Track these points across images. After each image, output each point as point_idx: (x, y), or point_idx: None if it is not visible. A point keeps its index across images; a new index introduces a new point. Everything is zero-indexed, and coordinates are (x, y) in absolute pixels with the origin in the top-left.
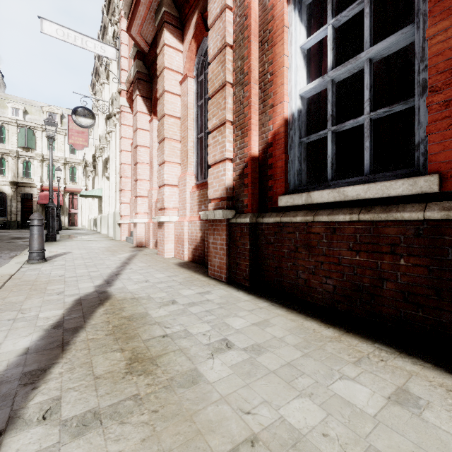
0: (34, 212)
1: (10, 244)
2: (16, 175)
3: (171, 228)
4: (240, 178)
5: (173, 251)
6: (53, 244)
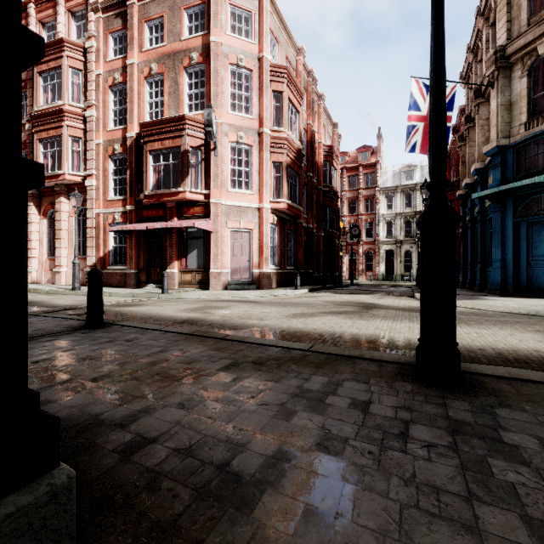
0: None
1: None
2: None
3: (64, 273)
4: (98, 261)
5: (65, 282)
6: None
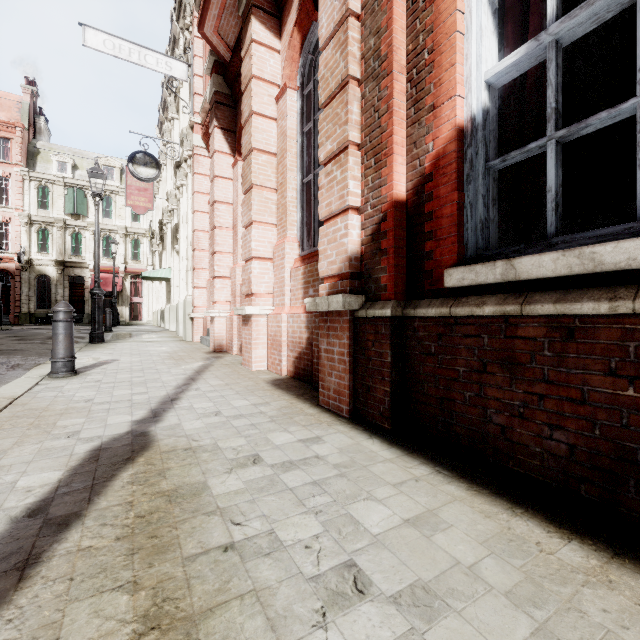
0: (85, 301)
1: (42, 346)
2: (63, 252)
3: (262, 325)
4: (373, 240)
5: (265, 360)
6: (98, 347)
